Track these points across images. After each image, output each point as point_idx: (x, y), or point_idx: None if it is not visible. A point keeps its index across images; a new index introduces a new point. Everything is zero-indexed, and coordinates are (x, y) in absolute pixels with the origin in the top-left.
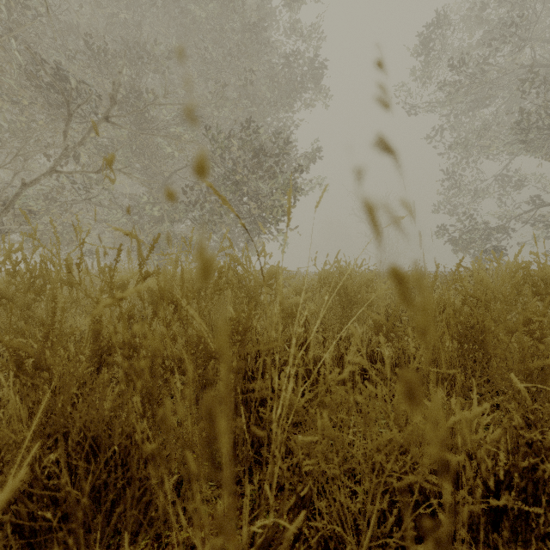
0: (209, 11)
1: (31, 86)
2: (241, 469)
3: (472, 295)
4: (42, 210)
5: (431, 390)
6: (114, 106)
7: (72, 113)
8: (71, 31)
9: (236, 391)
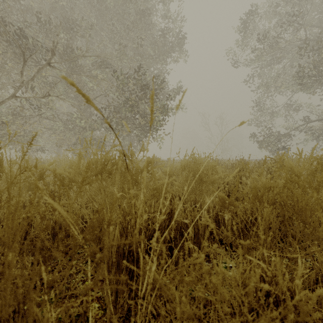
0: (115, 2)
1: (1, 43)
2: (120, 316)
3: (290, 180)
4: (10, 121)
5: (279, 272)
6: (54, 56)
7: (26, 60)
8: (29, 11)
9: (119, 252)
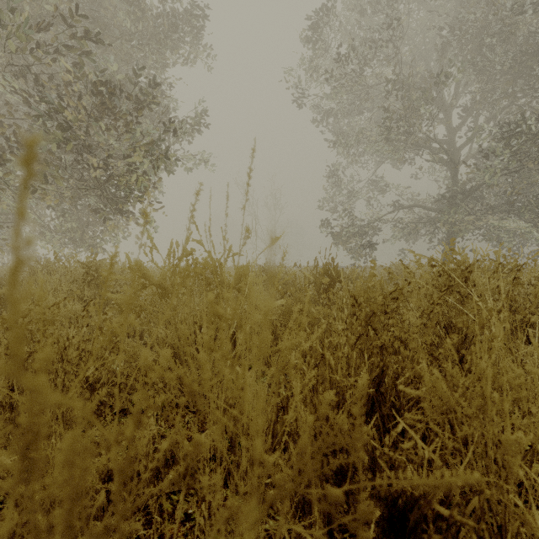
0: None
1: None
2: None
3: None
4: None
5: None
6: None
7: None
8: None
9: None
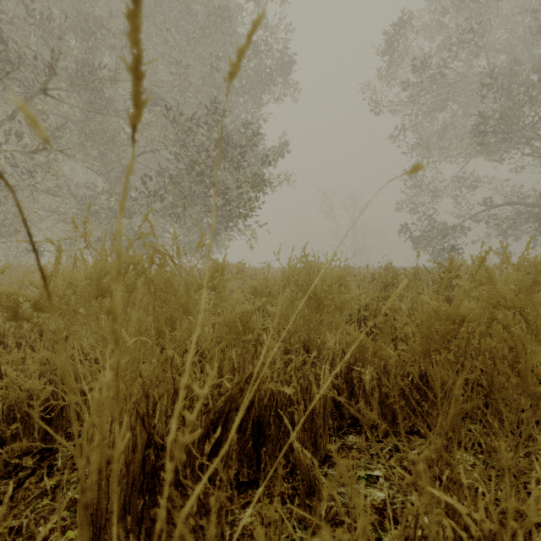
0: None
1: None
2: None
3: (504, 304)
4: None
5: None
6: (54, 78)
7: None
8: None
9: (128, 476)
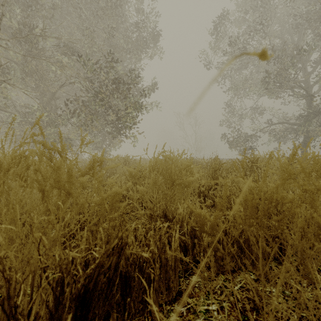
0: None
1: None
2: None
3: (311, 189)
4: None
5: None
6: None
7: None
8: None
9: None
